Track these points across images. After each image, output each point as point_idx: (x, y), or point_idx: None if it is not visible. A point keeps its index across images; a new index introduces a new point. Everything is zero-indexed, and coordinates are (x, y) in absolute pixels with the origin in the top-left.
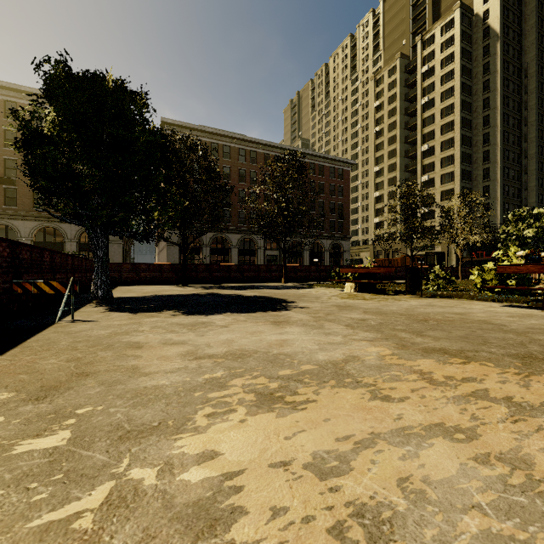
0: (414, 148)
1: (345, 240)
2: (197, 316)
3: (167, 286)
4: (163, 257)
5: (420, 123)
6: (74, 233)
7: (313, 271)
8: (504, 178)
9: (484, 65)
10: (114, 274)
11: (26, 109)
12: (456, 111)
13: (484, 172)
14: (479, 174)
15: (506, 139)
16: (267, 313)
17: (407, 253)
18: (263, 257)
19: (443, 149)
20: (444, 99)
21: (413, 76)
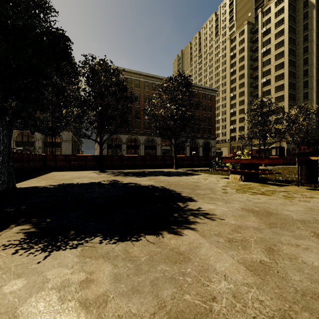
0: (256, 81)
1: (212, 140)
2: (26, 259)
3: (89, 171)
4: (98, 150)
5: (260, 65)
6: (40, 135)
7: (195, 160)
8: (318, 98)
9: (304, 25)
10: (51, 163)
11: None
12: (285, 56)
13: (304, 95)
14: (301, 96)
15: (318, 73)
16: (159, 240)
17: (252, 148)
18: (160, 150)
19: (276, 80)
20: (277, 48)
21: (256, 35)
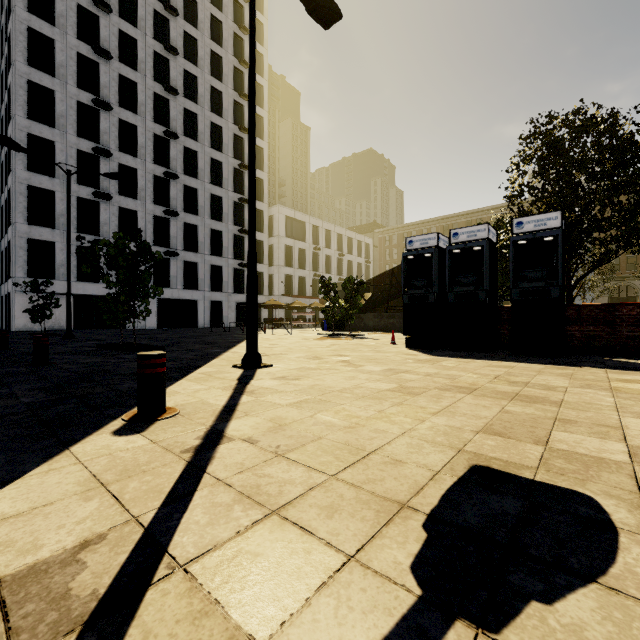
0: None
1: None
2: None
3: None
4: None
5: None
6: None
7: None
8: None
9: None
10: None
11: (487, 220)
12: None
13: None
14: None
15: None
16: None
17: None
18: None
19: None
20: None
21: None
